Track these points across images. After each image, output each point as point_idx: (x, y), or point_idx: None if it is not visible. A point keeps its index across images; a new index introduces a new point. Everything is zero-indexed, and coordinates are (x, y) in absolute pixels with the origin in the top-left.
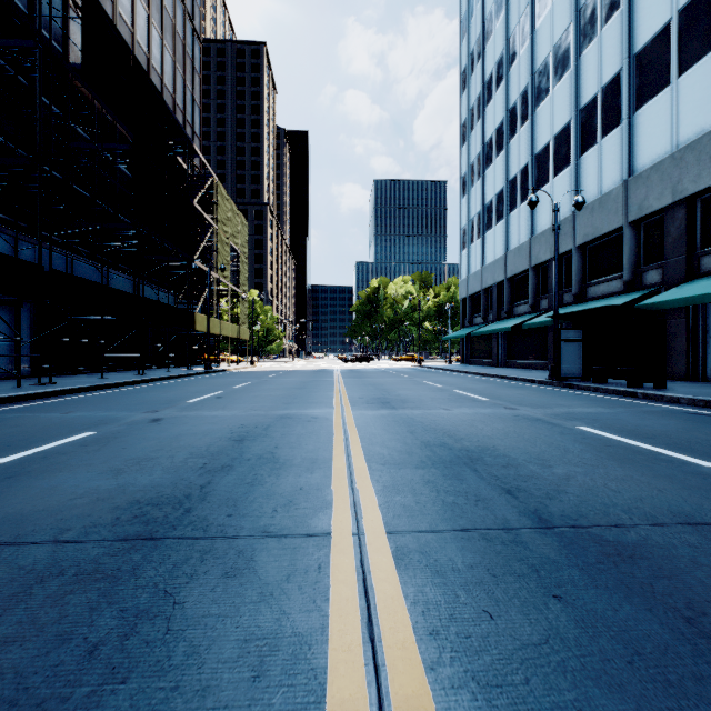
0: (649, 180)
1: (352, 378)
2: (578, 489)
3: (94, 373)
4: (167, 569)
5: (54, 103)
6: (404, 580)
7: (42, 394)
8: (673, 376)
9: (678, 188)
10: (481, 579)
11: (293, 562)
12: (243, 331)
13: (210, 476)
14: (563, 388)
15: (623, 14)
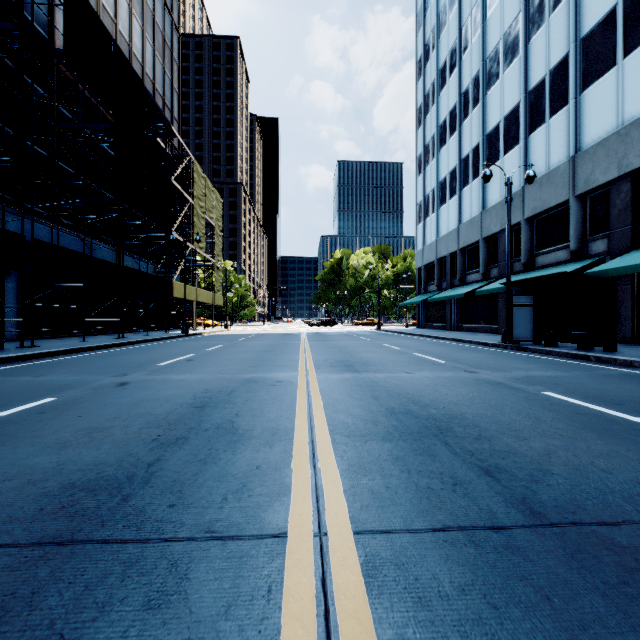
0: (595, 156)
1: (317, 341)
2: (563, 468)
3: (79, 337)
4: (74, 593)
5: (41, 86)
6: (379, 615)
7: (21, 357)
8: (619, 339)
9: (623, 162)
10: (478, 613)
11: (237, 582)
12: (218, 298)
13: (161, 450)
14: (516, 351)
15: (570, 2)
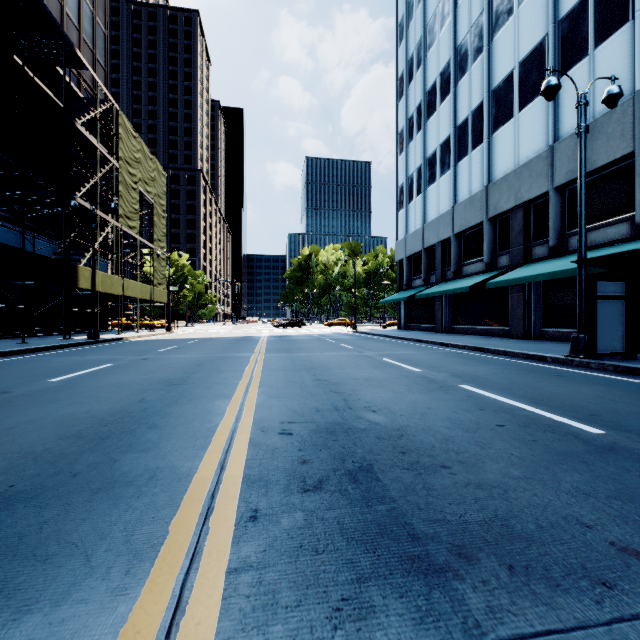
0: None
1: (279, 352)
2: None
3: None
4: None
5: None
6: None
7: None
8: None
9: None
10: None
11: None
12: (160, 293)
13: None
14: (620, 373)
15: None
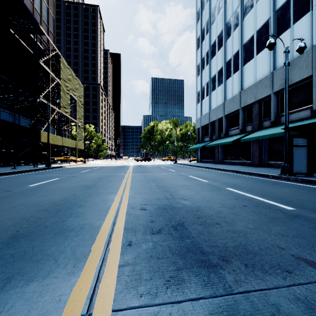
0: None
1: (139, 172)
2: None
3: None
4: None
5: None
6: None
7: None
8: None
9: None
10: None
11: None
12: (80, 144)
13: None
14: (304, 183)
15: None
